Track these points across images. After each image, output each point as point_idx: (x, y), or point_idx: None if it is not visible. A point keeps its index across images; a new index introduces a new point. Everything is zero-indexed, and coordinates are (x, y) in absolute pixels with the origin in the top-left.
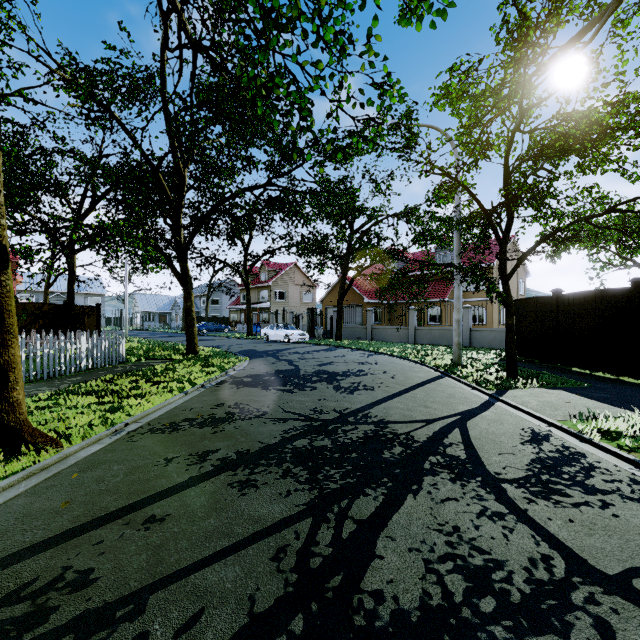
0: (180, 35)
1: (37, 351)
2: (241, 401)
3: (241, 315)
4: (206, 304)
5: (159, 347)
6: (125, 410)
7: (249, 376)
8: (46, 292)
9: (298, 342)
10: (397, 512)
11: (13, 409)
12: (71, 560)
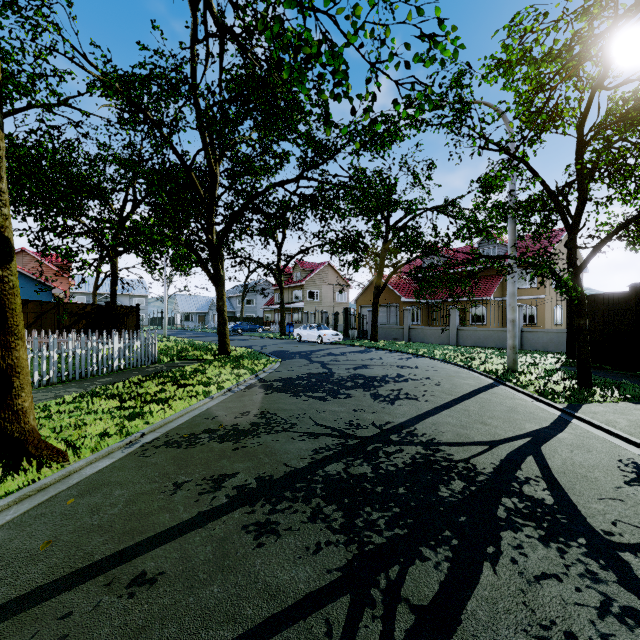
0: (205, 16)
1: (69, 351)
2: (268, 409)
3: (275, 315)
4: (241, 304)
5: (192, 347)
6: (145, 417)
7: (279, 380)
8: (94, 294)
9: (331, 343)
10: (472, 595)
11: (18, 418)
12: None
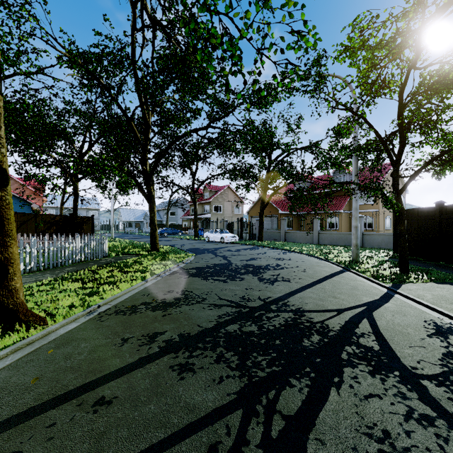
0: (142, 13)
1: (45, 248)
2: (186, 288)
3: (190, 223)
4: (166, 215)
5: (132, 245)
6: (100, 294)
7: (194, 268)
8: (61, 207)
9: (230, 242)
10: (323, 408)
11: (12, 294)
12: (23, 444)
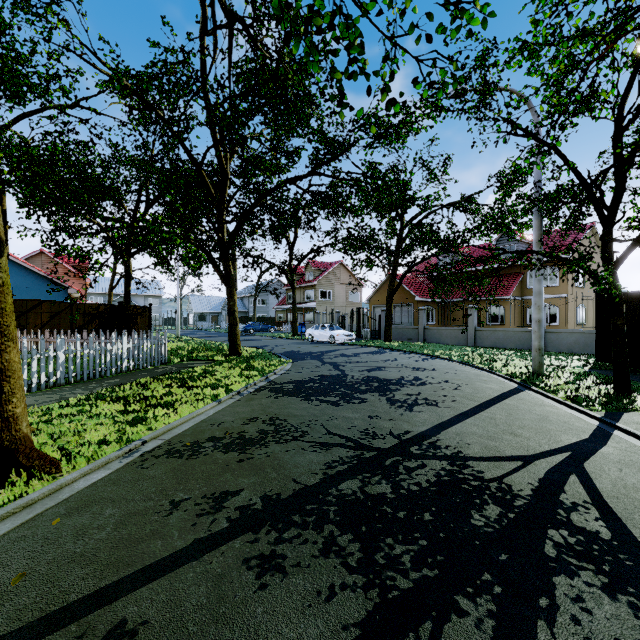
0: (213, 2)
1: (77, 352)
2: (278, 415)
3: (287, 315)
4: (253, 304)
5: (203, 347)
6: (148, 422)
7: (290, 382)
8: (110, 294)
9: (344, 343)
10: None
11: (8, 425)
12: None
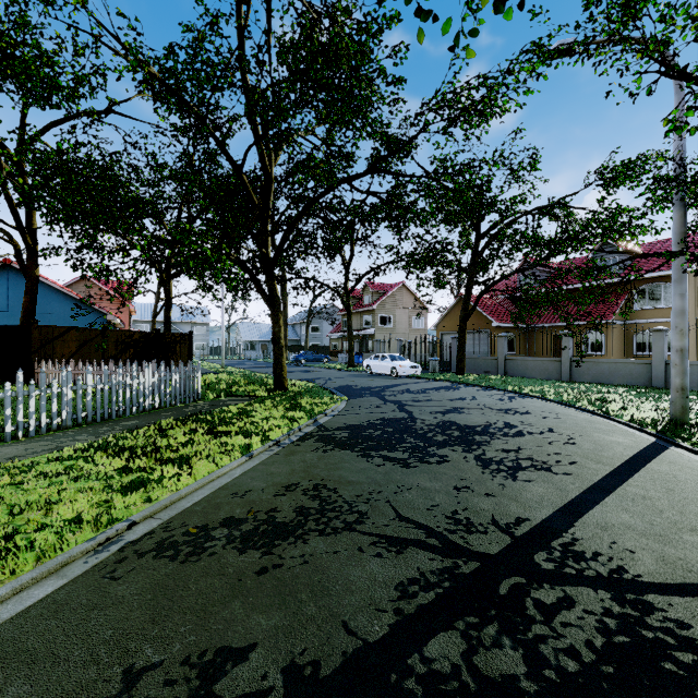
0: None
1: (88, 387)
2: (325, 480)
3: (342, 343)
4: (306, 332)
5: (245, 380)
6: (149, 488)
7: (344, 428)
8: (153, 321)
9: (408, 376)
10: None
11: None
12: None
